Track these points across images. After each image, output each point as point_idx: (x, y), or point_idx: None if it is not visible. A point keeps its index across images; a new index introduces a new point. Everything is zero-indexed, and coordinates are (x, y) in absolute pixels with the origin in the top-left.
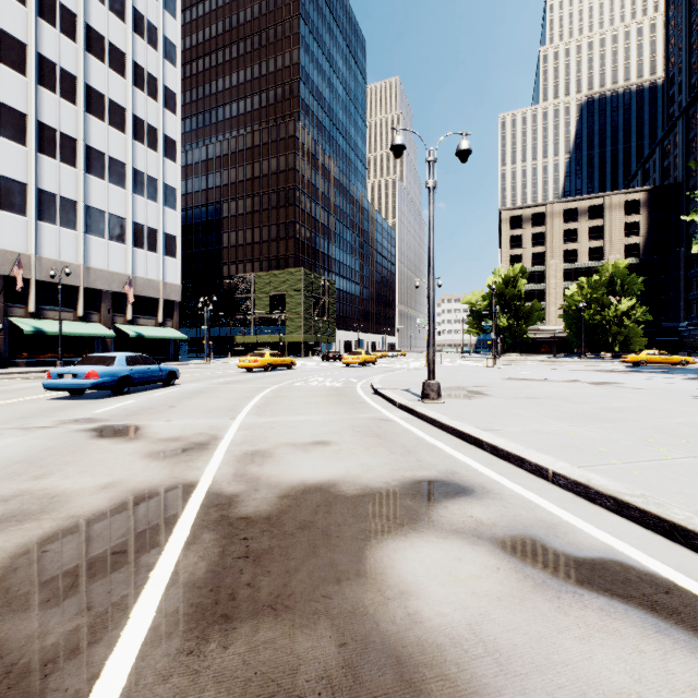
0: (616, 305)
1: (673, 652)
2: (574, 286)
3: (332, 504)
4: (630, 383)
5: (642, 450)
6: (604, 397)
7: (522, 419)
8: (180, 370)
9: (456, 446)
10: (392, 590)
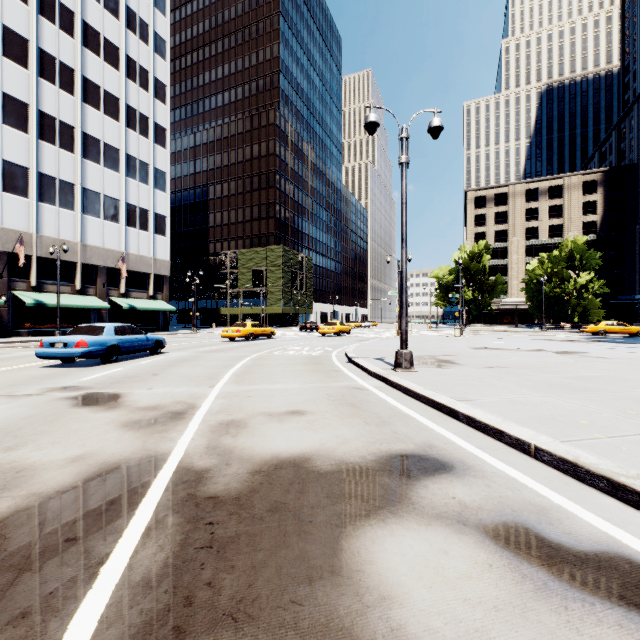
0: (575, 279)
1: None
2: (535, 261)
3: (305, 481)
4: (594, 352)
5: (625, 423)
6: (572, 366)
7: (496, 388)
8: (168, 339)
9: (431, 417)
10: (371, 594)
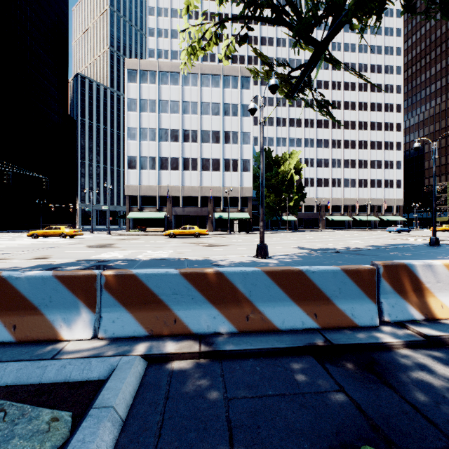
0: None
1: (447, 237)
2: None
3: None
4: None
5: None
6: None
7: None
8: None
9: None
10: None
